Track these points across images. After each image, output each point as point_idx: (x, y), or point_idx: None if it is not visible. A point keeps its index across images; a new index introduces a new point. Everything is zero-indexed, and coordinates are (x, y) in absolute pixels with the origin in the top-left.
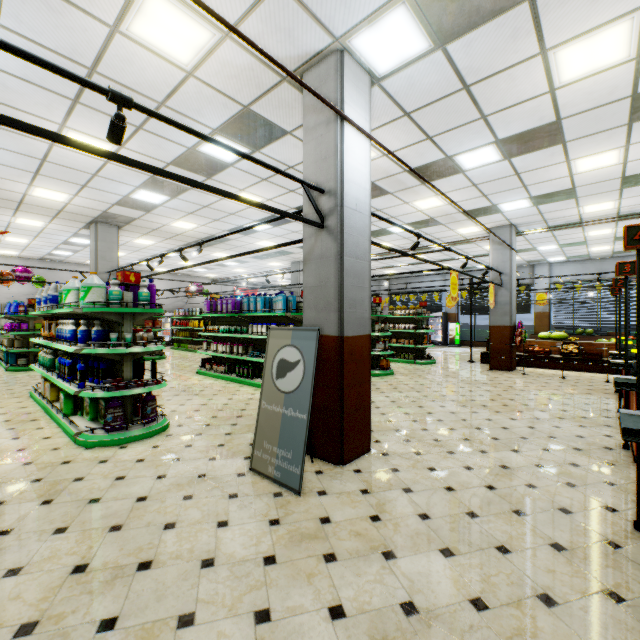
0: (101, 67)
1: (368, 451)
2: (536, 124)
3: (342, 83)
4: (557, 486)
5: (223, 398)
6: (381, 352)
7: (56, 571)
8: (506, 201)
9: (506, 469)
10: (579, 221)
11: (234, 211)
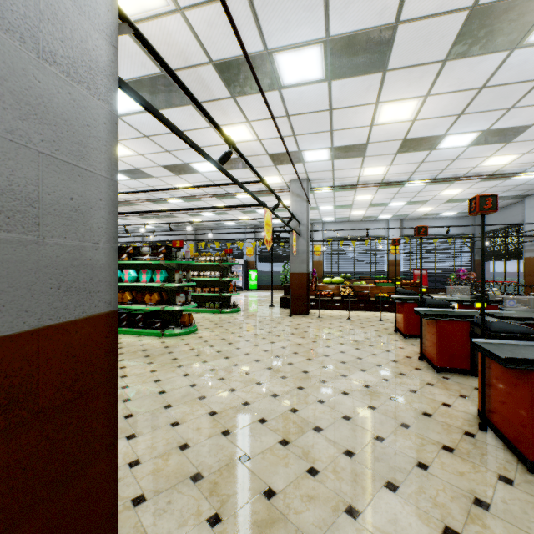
0: None
1: None
2: (374, 21)
3: None
4: None
5: None
6: (182, 306)
7: None
8: (311, 148)
9: None
10: (356, 184)
11: None
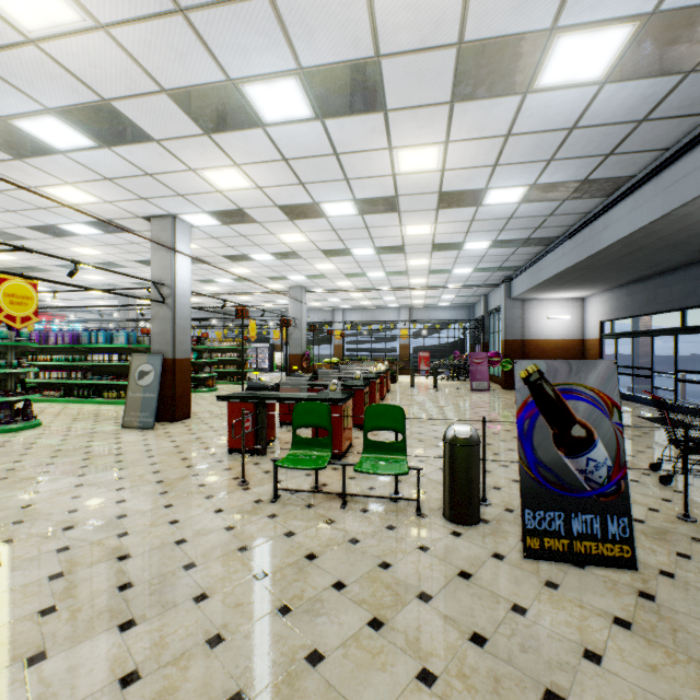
0: (7, 192)
1: (190, 418)
2: (285, 251)
3: (175, 233)
4: None
5: (73, 411)
6: (208, 374)
7: (47, 452)
8: (291, 275)
9: None
10: (340, 288)
11: (70, 255)
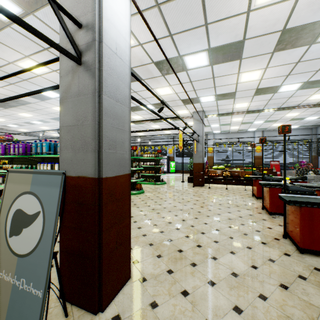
0: None
1: (128, 279)
2: (232, 40)
3: None
4: (278, 291)
5: None
6: (137, 179)
7: None
8: (204, 95)
9: (237, 277)
10: (231, 112)
11: (26, 77)
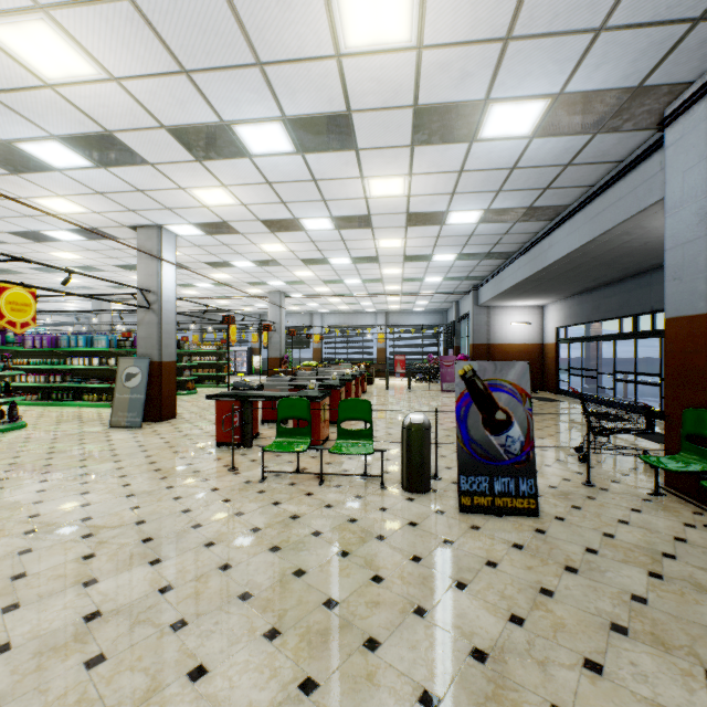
0: None
1: (175, 418)
2: (266, 259)
3: (161, 242)
4: None
5: (54, 413)
6: (188, 377)
7: (42, 449)
8: (270, 281)
9: None
10: (319, 294)
11: (48, 259)
